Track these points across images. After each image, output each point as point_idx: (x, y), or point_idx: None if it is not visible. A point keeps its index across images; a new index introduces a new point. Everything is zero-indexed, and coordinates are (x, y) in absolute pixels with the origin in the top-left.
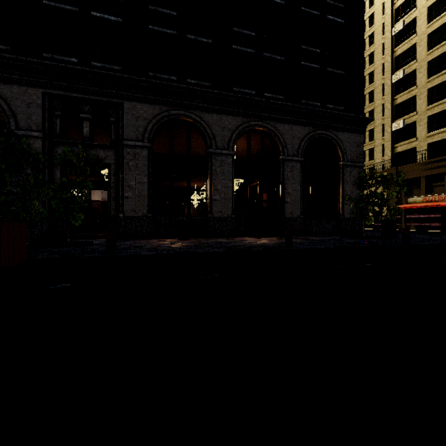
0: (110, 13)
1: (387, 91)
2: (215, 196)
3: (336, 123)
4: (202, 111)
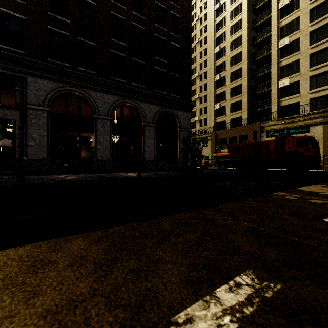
0: (15, 11)
1: (212, 86)
2: (99, 146)
3: (176, 105)
4: (89, 90)
